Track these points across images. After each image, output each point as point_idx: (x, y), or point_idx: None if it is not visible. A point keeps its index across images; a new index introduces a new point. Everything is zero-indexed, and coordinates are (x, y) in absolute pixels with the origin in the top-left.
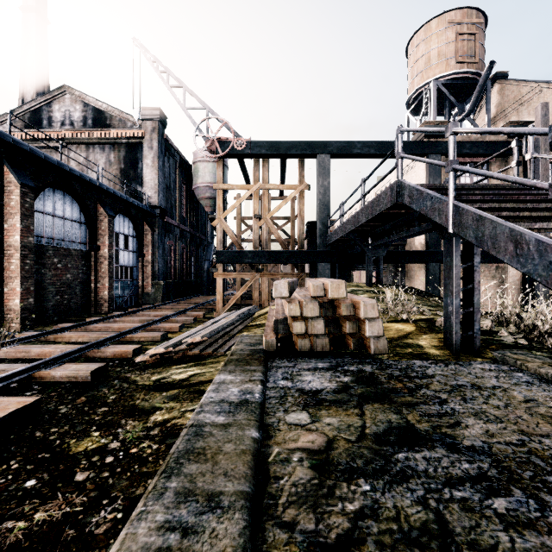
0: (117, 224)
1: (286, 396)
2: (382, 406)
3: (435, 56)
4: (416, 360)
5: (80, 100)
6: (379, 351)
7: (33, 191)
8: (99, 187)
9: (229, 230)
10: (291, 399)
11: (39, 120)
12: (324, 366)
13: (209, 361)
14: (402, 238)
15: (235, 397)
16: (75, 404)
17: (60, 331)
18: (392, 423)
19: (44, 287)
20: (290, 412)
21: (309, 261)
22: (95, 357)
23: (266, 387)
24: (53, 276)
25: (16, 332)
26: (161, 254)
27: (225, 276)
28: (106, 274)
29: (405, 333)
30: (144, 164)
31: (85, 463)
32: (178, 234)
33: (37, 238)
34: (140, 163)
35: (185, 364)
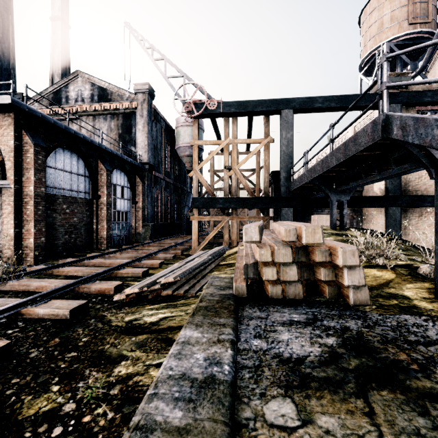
0: (115, 177)
1: (262, 366)
2: (394, 397)
3: (387, 20)
4: (405, 314)
5: (89, 81)
6: (359, 302)
7: (44, 150)
8: (99, 147)
9: (203, 180)
10: (269, 373)
11: (59, 99)
12: (300, 320)
13: (180, 303)
14: (373, 181)
15: (199, 369)
16: (47, 347)
17: (61, 266)
18: (424, 437)
19: (55, 228)
20: (269, 399)
21: (273, 206)
22: (82, 292)
23: (236, 350)
24: (62, 219)
25: (28, 266)
26: (150, 202)
27: (200, 219)
28: (105, 218)
29: (385, 281)
30: (136, 129)
31: (29, 436)
32: (164, 185)
33: (50, 189)
34: (133, 128)
35: (157, 304)
